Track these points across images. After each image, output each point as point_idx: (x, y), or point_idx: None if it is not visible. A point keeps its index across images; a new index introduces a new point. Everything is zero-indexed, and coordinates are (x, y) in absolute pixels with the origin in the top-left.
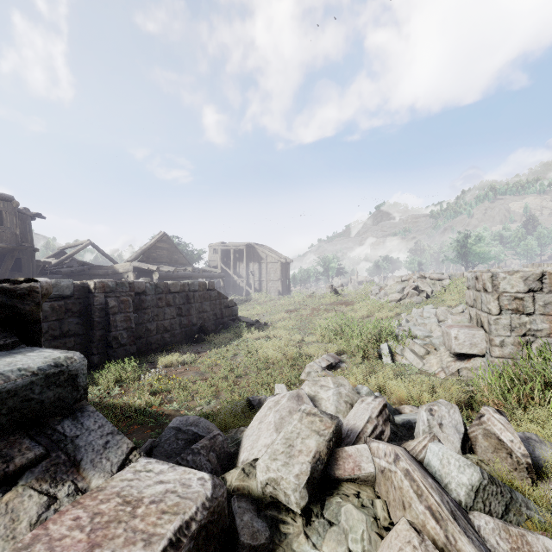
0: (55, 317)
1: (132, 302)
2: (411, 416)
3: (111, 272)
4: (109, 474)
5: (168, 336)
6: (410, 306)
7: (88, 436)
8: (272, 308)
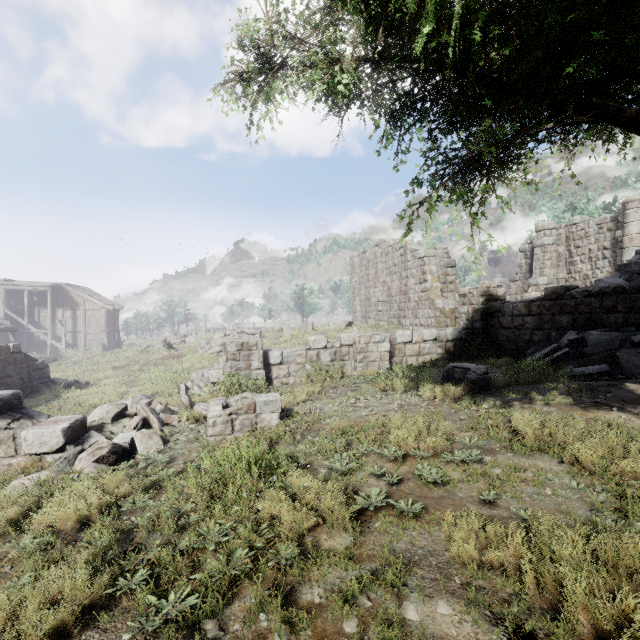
0: None
1: None
2: None
3: None
4: (46, 419)
5: None
6: None
7: (33, 413)
8: (94, 366)
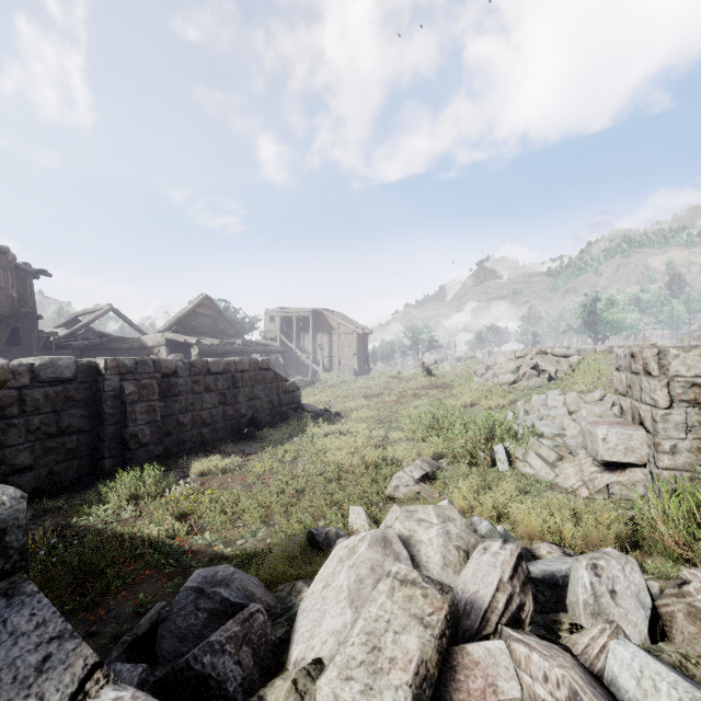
0: (50, 408)
1: (158, 386)
2: (554, 563)
3: (137, 345)
4: None
5: (208, 432)
6: (528, 391)
7: (10, 649)
8: (345, 392)
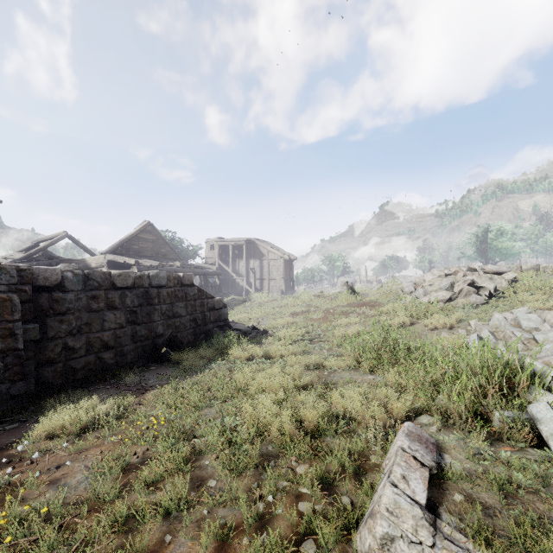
0: None
1: (25, 302)
2: None
3: (82, 266)
4: None
5: (110, 356)
6: (469, 309)
7: None
8: (273, 310)
